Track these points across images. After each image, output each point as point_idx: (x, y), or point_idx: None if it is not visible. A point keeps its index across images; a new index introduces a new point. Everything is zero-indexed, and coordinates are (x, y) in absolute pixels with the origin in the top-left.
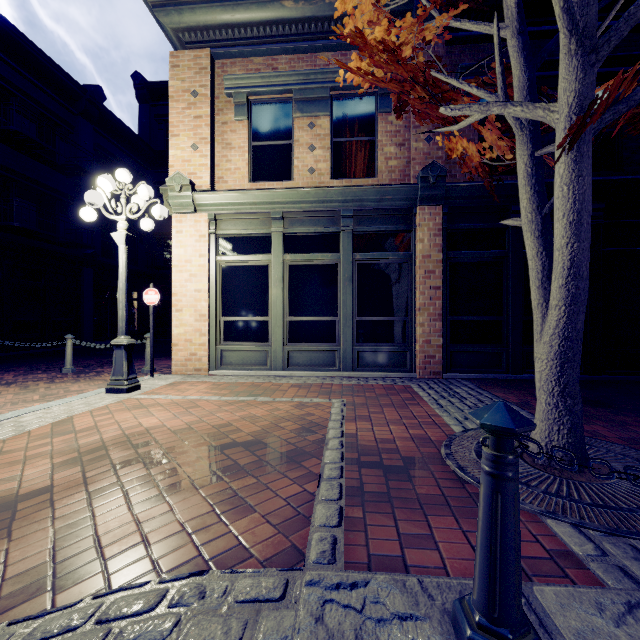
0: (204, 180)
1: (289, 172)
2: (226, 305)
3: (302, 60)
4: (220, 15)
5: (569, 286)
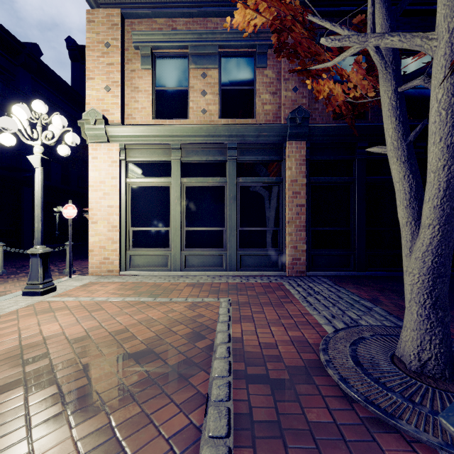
0: (115, 116)
1: (186, 112)
2: (134, 218)
3: (196, 23)
4: None
5: (444, 206)
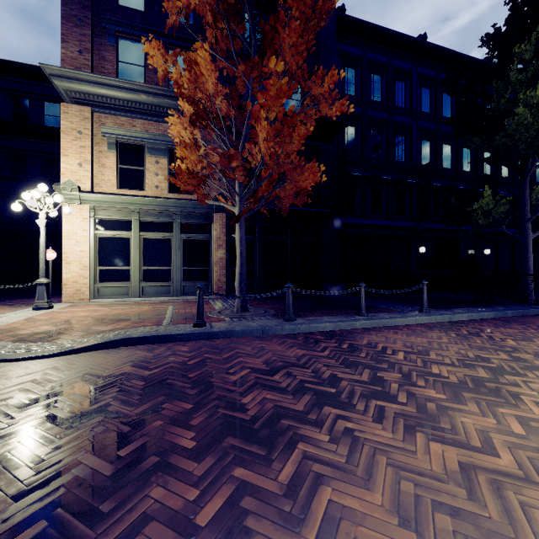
0: (87, 185)
1: (143, 185)
2: (101, 260)
3: (151, 125)
4: (99, 91)
5: (240, 259)
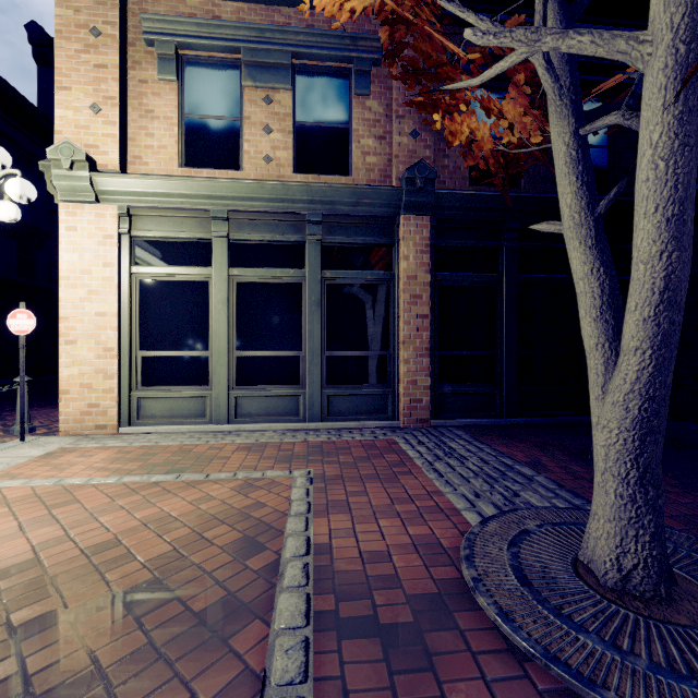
0: (110, 157)
1: (237, 159)
2: (146, 335)
3: (255, 12)
4: None
5: (660, 319)
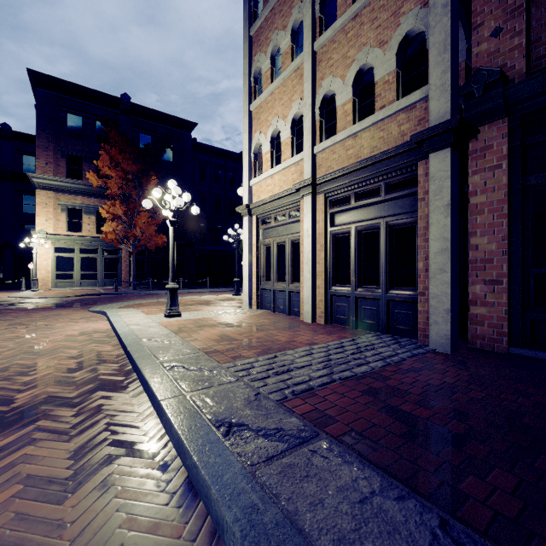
0: (50, 231)
1: (81, 230)
2: (57, 268)
3: (86, 199)
4: (58, 184)
5: (133, 269)
